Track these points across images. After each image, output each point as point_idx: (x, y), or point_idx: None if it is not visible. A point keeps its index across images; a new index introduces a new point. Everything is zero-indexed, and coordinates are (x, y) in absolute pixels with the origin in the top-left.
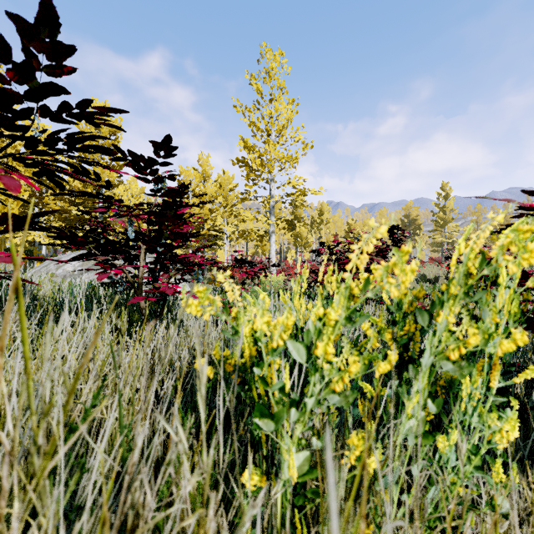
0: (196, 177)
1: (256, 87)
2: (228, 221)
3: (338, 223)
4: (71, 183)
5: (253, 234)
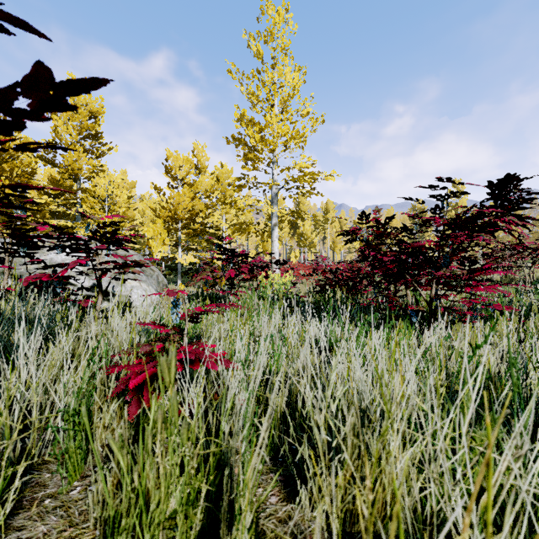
0: (186, 162)
1: (255, 48)
2: (227, 219)
3: (343, 222)
4: (33, 165)
5: (251, 227)
